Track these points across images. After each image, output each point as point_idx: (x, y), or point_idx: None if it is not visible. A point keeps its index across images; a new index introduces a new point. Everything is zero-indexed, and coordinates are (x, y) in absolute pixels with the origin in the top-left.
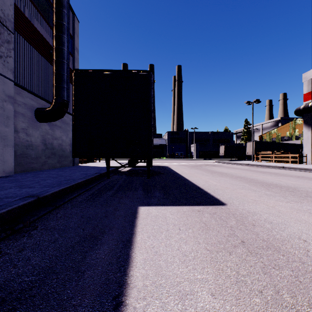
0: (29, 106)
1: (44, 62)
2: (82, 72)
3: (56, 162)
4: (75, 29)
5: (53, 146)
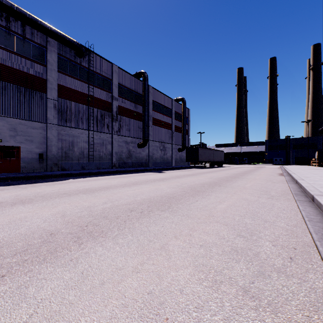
0: (176, 148)
1: (179, 134)
2: (187, 147)
3: (182, 163)
4: (188, 113)
5: (182, 158)
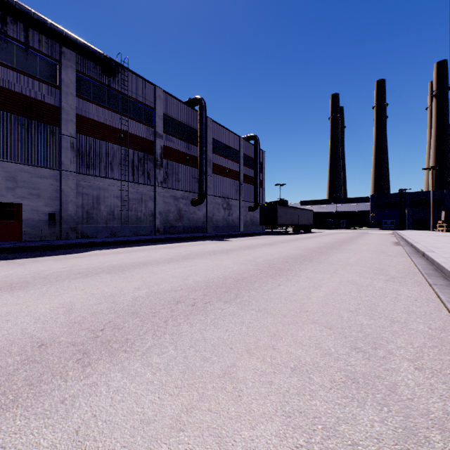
0: (246, 206)
1: (250, 186)
2: (261, 205)
3: (254, 228)
4: (263, 158)
5: (254, 221)
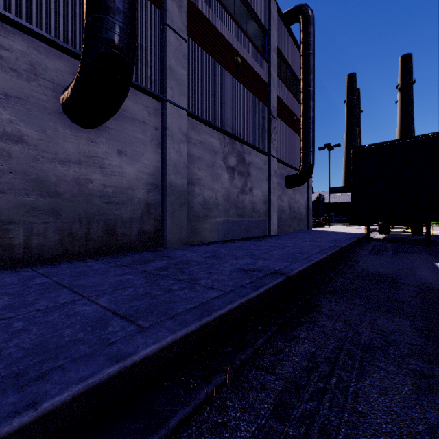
0: (282, 175)
1: (289, 131)
2: (360, 149)
3: (296, 225)
4: None
5: (294, 210)
